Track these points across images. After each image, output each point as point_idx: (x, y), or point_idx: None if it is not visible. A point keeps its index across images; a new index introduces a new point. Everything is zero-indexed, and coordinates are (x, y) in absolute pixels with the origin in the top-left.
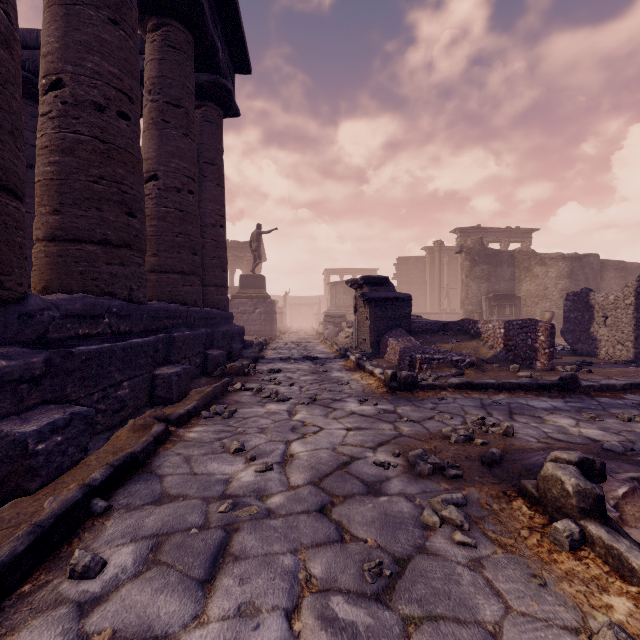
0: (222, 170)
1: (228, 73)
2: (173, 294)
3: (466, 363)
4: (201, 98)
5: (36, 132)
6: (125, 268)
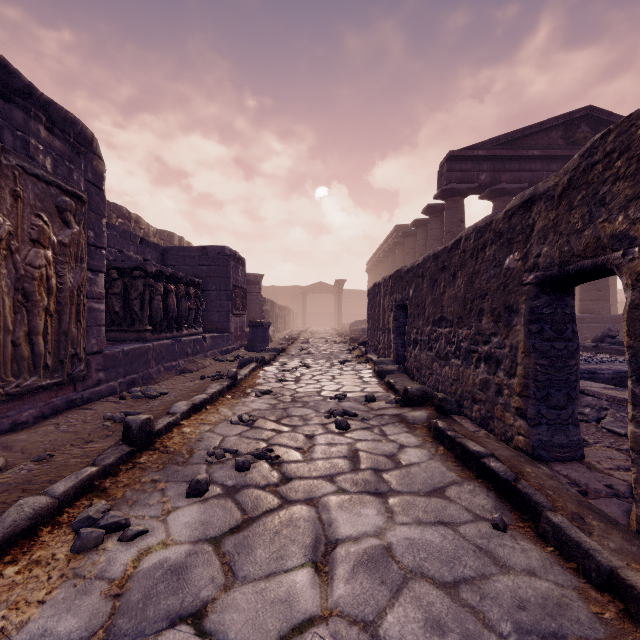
0: None
1: None
2: None
3: None
4: None
5: None
6: (597, 306)
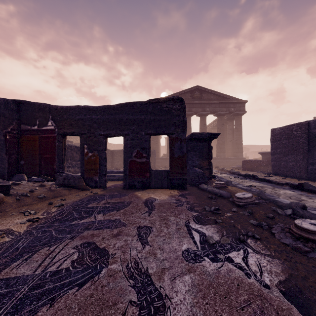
0: (239, 128)
1: (239, 108)
2: (217, 155)
3: (234, 168)
4: (234, 116)
5: (225, 128)
6: None
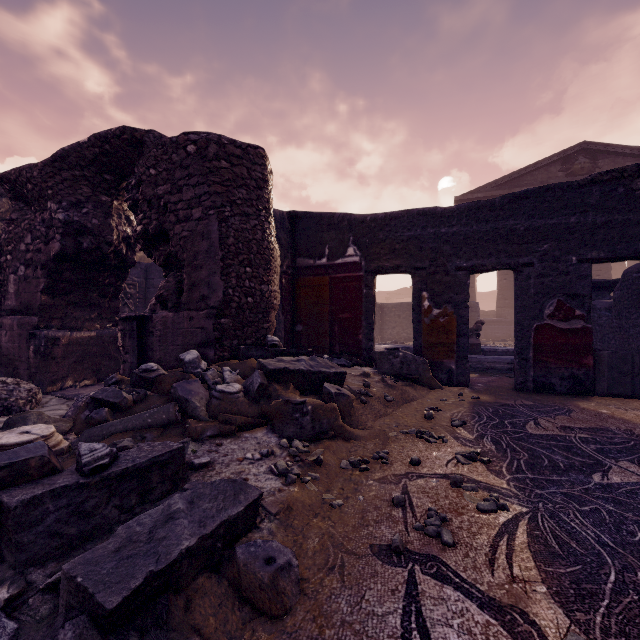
0: None
1: None
2: None
3: None
4: None
5: None
6: None
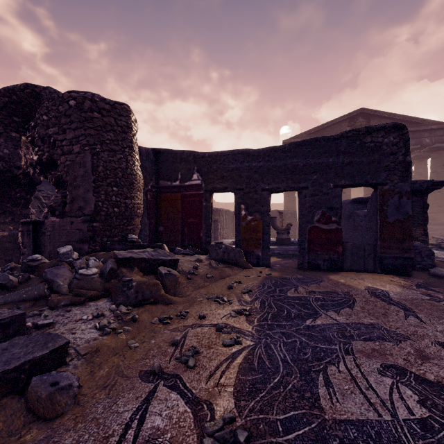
0: (440, 172)
1: (441, 138)
2: None
3: (441, 239)
4: (431, 152)
5: None
6: None
